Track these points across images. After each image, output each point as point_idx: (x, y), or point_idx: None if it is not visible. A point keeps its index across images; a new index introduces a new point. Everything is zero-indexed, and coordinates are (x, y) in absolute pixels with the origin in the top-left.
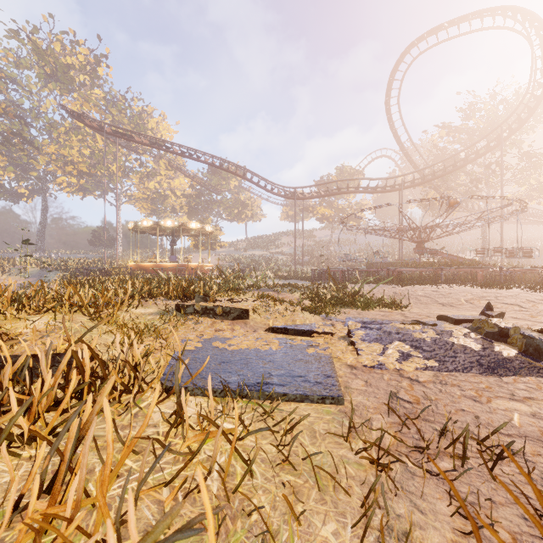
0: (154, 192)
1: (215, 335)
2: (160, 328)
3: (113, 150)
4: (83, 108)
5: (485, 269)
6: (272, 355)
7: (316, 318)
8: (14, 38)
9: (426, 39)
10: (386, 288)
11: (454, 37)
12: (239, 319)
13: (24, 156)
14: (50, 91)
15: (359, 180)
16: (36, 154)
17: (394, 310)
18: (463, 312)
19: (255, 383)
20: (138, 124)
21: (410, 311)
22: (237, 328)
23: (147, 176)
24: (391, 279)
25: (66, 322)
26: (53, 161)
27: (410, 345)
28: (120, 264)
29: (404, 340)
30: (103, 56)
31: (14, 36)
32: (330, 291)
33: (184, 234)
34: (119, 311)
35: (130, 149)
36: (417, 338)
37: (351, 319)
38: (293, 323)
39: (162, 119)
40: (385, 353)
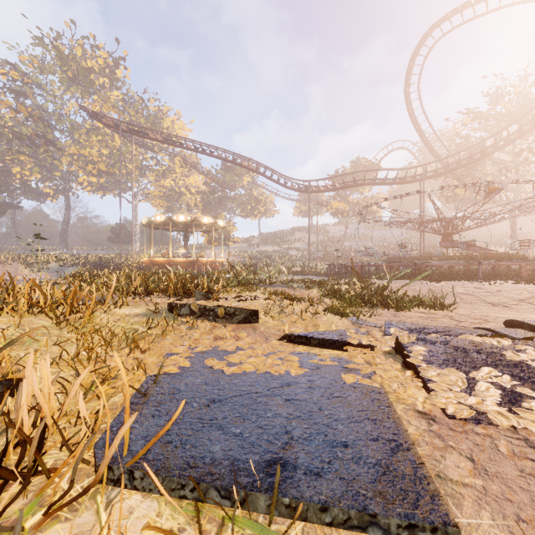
0: (170, 189)
1: (213, 346)
2: (143, 335)
3: (131, 150)
4: (103, 109)
5: (533, 263)
6: (291, 385)
7: (343, 322)
8: (39, 45)
9: (450, 19)
10: (417, 285)
11: (481, 15)
12: (246, 323)
13: (48, 157)
14: (72, 94)
15: (377, 171)
16: (59, 155)
17: (435, 310)
18: (528, 315)
19: (263, 465)
20: (154, 123)
21: (457, 313)
22: (243, 336)
23: (162, 174)
24: (419, 274)
25: (11, 328)
26: (75, 161)
27: (509, 374)
28: (136, 259)
29: (494, 364)
30: (121, 58)
31: (39, 42)
32: (353, 287)
33: (197, 229)
34: (98, 311)
35: (146, 148)
36: (514, 360)
37: (393, 325)
38: (315, 329)
39: (177, 117)
40: (475, 389)
